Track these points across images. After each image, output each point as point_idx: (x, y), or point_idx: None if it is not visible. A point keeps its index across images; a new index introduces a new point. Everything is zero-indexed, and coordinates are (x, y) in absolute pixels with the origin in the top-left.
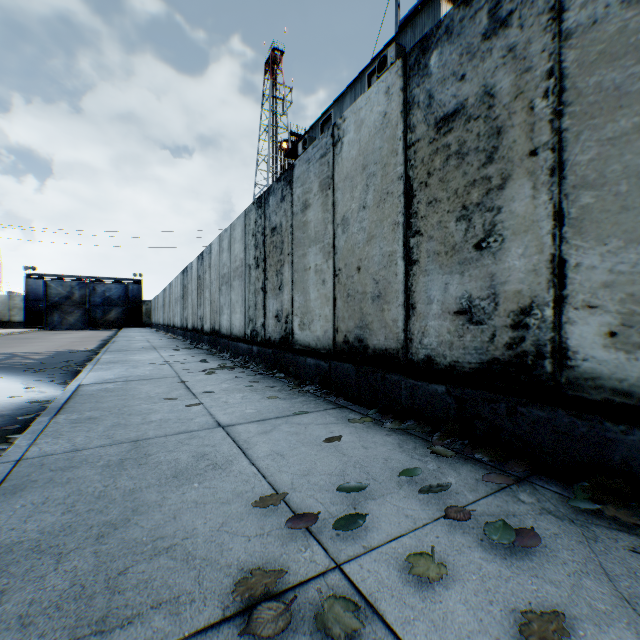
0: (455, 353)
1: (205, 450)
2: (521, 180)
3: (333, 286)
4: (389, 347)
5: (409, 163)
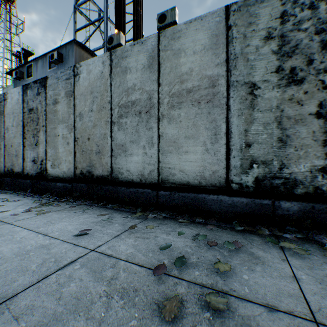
0: (33, 171)
1: None
2: (42, 131)
3: (5, 151)
4: (20, 171)
5: (24, 117)
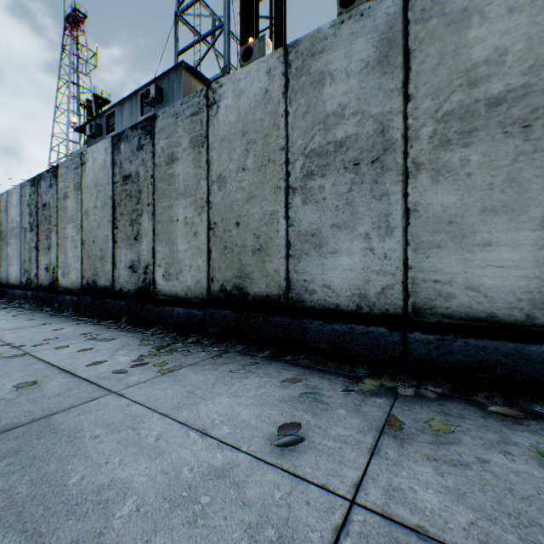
0: (129, 286)
1: None
2: (146, 214)
3: (82, 250)
4: (107, 285)
5: (114, 192)
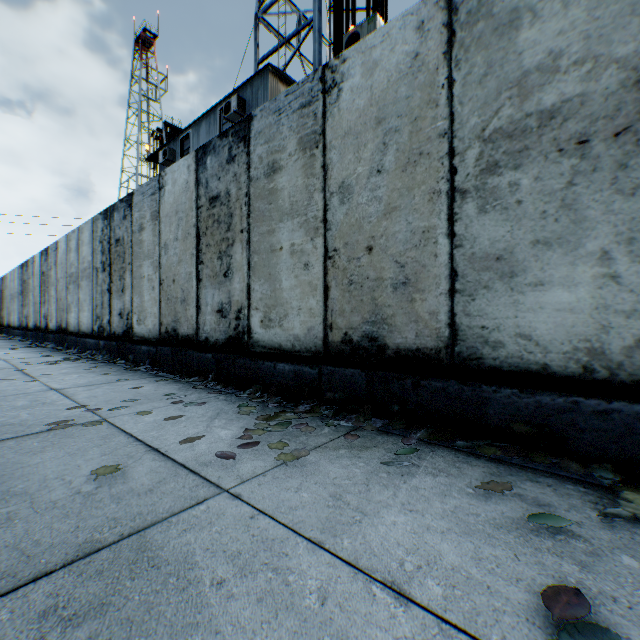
0: (217, 334)
1: (39, 399)
2: (239, 244)
3: (159, 292)
4: (189, 334)
5: (198, 218)
